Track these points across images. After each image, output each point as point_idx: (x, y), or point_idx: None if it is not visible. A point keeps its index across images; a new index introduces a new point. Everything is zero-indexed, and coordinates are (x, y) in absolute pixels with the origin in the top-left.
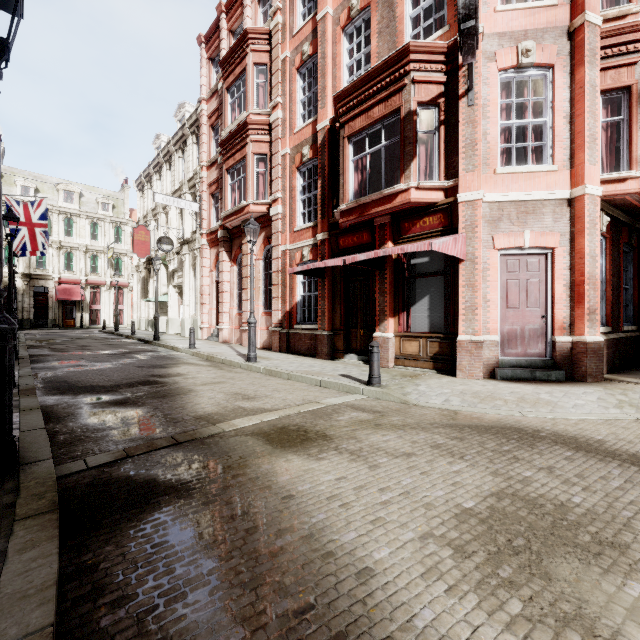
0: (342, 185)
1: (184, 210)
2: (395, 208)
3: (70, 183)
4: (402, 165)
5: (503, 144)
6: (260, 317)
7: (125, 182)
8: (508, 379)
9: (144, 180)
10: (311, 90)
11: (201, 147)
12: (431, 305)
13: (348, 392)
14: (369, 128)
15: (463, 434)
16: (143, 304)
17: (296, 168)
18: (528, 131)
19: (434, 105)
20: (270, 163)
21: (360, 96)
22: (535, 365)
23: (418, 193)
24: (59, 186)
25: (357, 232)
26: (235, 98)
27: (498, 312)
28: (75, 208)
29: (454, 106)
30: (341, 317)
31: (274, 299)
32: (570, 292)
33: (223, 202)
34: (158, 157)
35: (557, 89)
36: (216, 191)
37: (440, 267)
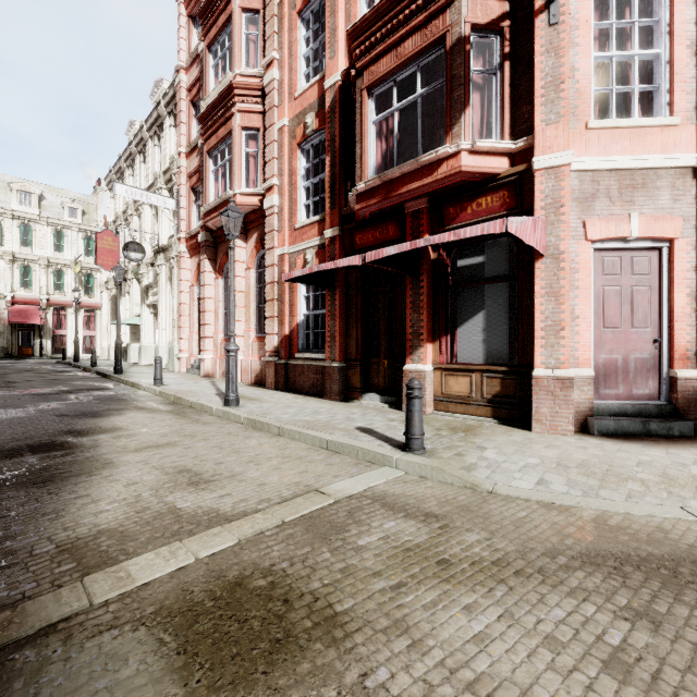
0: (359, 157)
1: (159, 210)
2: (437, 184)
3: (27, 182)
4: (448, 118)
5: (597, 87)
6: (251, 343)
7: (98, 184)
8: (610, 434)
9: (115, 177)
10: (317, 39)
11: (179, 128)
12: (488, 325)
13: (372, 462)
14: (398, 72)
15: (640, 595)
16: (113, 328)
17: (297, 145)
18: (633, 69)
19: (494, 32)
20: (263, 141)
21: (385, 26)
22: (646, 412)
23: (472, 159)
24: (13, 185)
25: (380, 224)
26: (219, 58)
27: (591, 334)
28: (34, 213)
29: (525, 31)
30: (357, 343)
31: (268, 319)
32: (696, 304)
33: (203, 194)
34: (130, 146)
35: (678, 5)
36: (197, 184)
37: (502, 269)
